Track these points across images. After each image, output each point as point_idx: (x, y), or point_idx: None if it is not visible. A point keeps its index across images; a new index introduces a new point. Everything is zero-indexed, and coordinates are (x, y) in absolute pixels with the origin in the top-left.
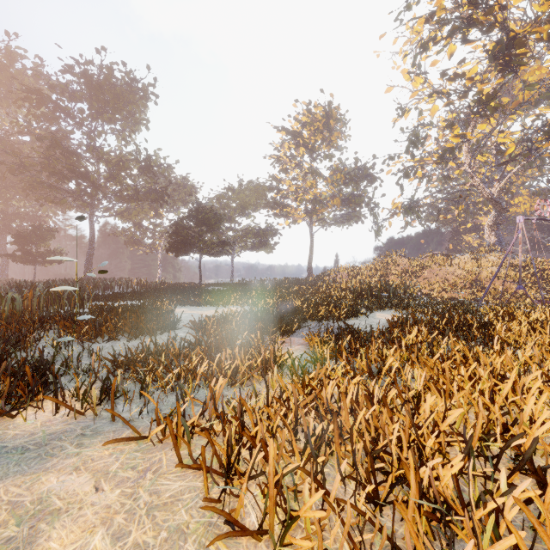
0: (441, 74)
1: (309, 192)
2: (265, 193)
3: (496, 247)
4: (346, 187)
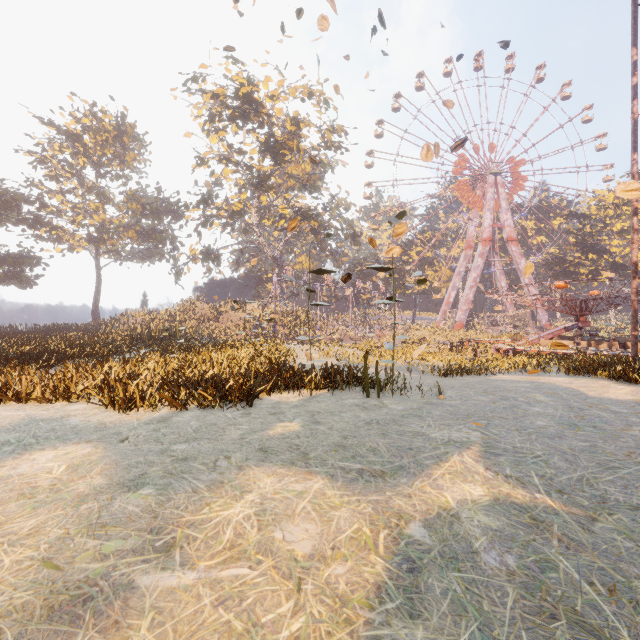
0: (228, 146)
1: (95, 215)
2: (17, 204)
3: (280, 297)
4: (147, 219)
